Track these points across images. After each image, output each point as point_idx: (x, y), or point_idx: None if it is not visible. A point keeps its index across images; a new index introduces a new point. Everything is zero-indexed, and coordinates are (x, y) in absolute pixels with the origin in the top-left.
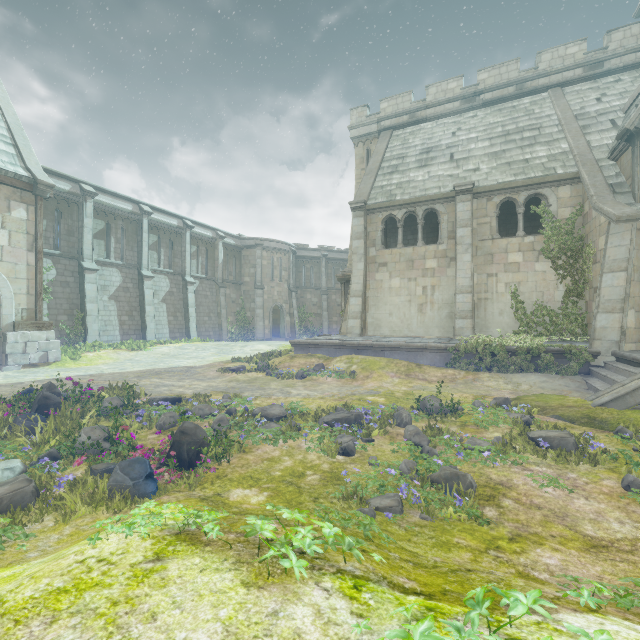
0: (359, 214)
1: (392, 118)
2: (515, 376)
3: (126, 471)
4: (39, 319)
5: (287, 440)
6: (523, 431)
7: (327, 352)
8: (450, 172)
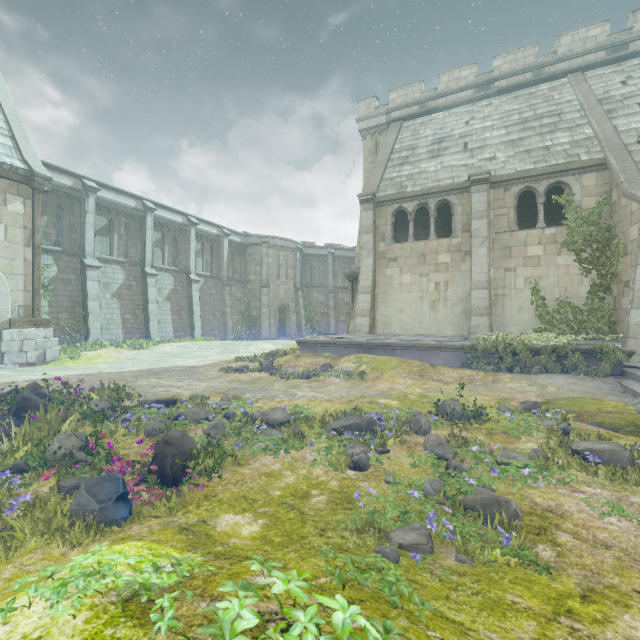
0: (368, 207)
1: (402, 109)
2: (539, 377)
3: (93, 491)
4: (37, 316)
5: (290, 450)
6: (563, 442)
7: (334, 351)
8: (464, 162)
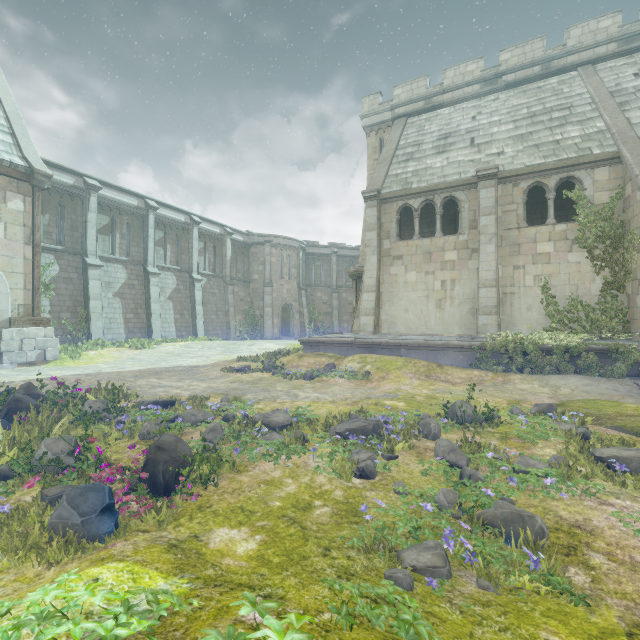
0: (372, 204)
1: (406, 105)
2: (552, 378)
3: (75, 503)
4: (37, 315)
5: (291, 455)
6: (584, 448)
7: (338, 351)
8: (471, 157)
